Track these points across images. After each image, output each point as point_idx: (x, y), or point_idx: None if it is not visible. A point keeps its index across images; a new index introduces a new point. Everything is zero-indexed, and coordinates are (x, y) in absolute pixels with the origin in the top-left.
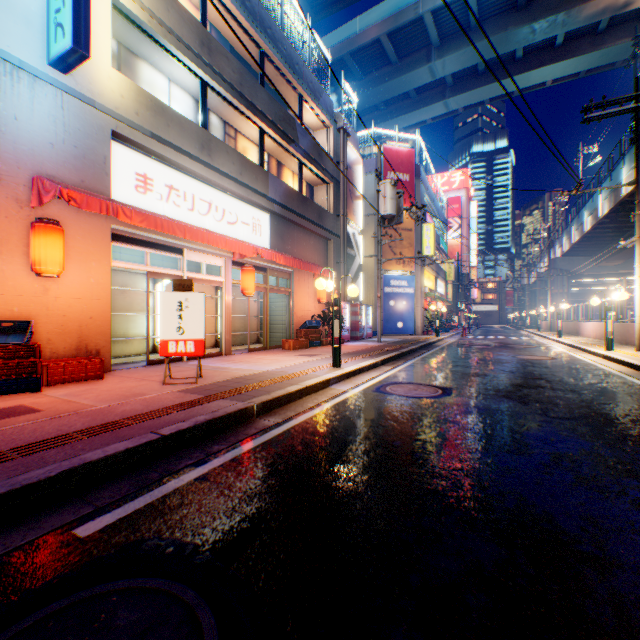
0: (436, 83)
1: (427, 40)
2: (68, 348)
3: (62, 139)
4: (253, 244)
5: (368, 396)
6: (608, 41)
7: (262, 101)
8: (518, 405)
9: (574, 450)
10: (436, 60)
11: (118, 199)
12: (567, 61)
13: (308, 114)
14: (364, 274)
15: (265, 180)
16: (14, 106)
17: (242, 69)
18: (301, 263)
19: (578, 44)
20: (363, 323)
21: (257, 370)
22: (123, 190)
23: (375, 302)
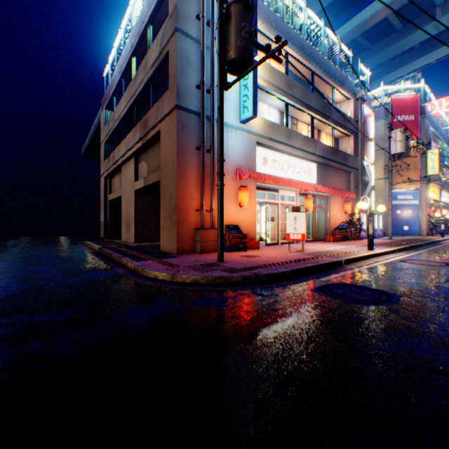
0: (440, 32)
1: (431, 4)
2: None
3: (242, 151)
4: (309, 183)
5: (396, 263)
6: None
7: (313, 101)
8: None
9: None
10: (440, 17)
11: (256, 171)
12: None
13: (336, 96)
14: (373, 192)
15: (314, 145)
16: (231, 143)
17: (303, 88)
18: (336, 191)
19: None
20: (375, 226)
21: (324, 249)
22: (258, 166)
23: (383, 211)
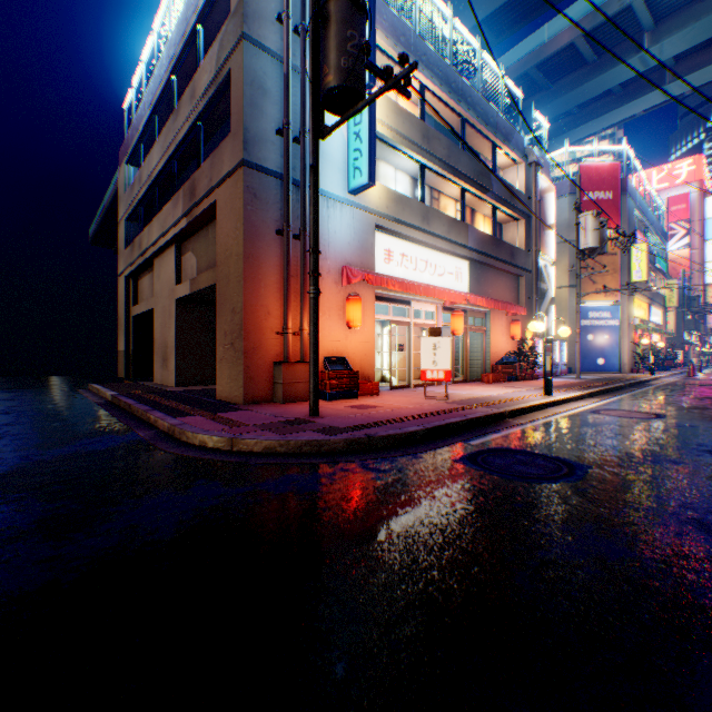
0: (649, 69)
1: (636, 27)
2: None
3: (352, 238)
4: (458, 291)
5: (584, 415)
6: None
7: (463, 164)
8: None
9: None
10: (649, 47)
11: (375, 271)
12: None
13: (498, 157)
14: (554, 306)
15: (465, 233)
16: (334, 225)
17: (449, 143)
18: (498, 304)
19: None
20: (556, 359)
21: (480, 395)
22: (377, 264)
23: (568, 336)
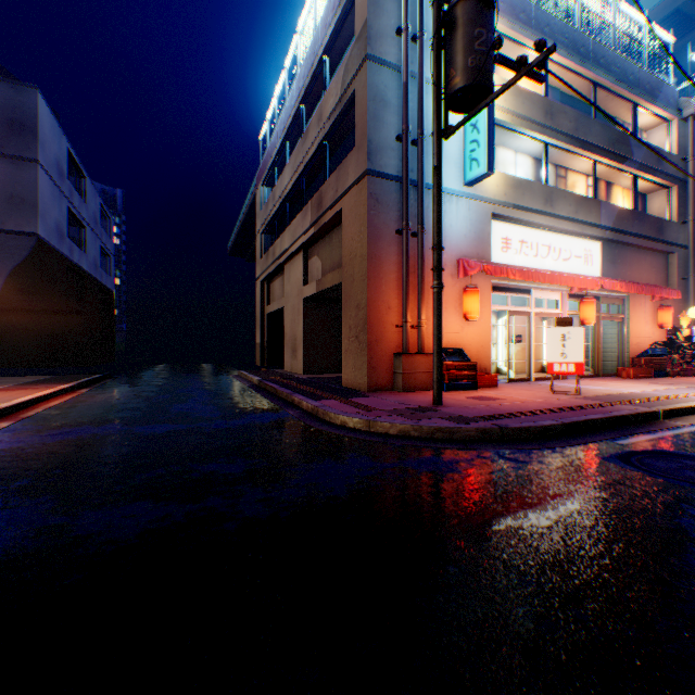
0: None
1: None
2: None
3: (468, 230)
4: (587, 276)
5: None
6: None
7: (593, 134)
8: None
9: None
10: None
11: (491, 260)
12: None
13: (639, 118)
14: None
15: (596, 210)
16: (449, 219)
17: (575, 115)
18: (641, 288)
19: None
20: None
21: (619, 391)
22: (493, 253)
23: None
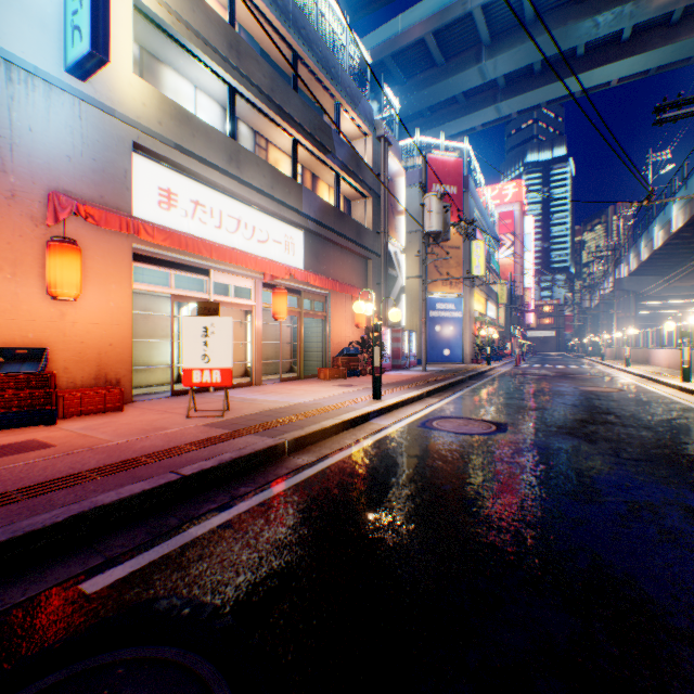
0: (486, 86)
1: (477, 38)
2: (86, 377)
3: (80, 151)
4: (285, 264)
5: (412, 432)
6: (682, 33)
7: (295, 108)
8: (584, 444)
9: (655, 498)
10: (487, 60)
11: (140, 216)
12: (635, 57)
13: (345, 122)
14: (407, 297)
15: (298, 194)
16: (29, 116)
17: (273, 73)
18: (338, 285)
19: (648, 38)
20: (406, 350)
21: (289, 402)
22: (145, 206)
23: (419, 327)
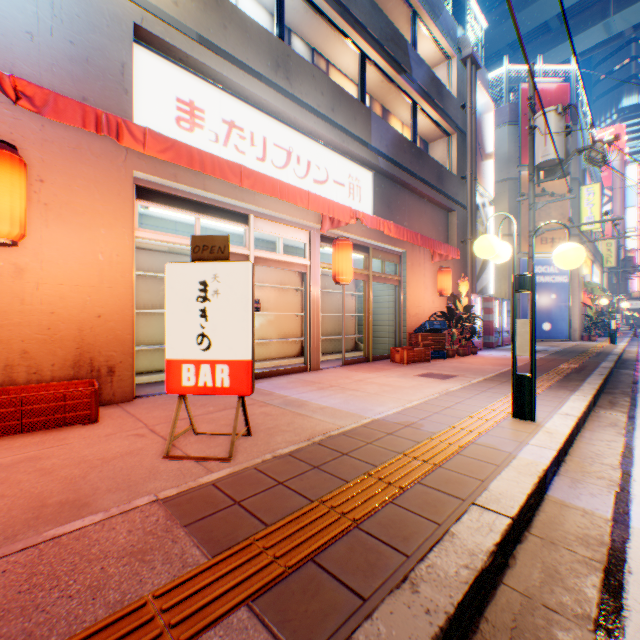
0: None
1: None
2: (58, 365)
3: (48, 28)
4: None
5: None
6: None
7: (362, 9)
8: None
9: None
10: None
11: None
12: None
13: (421, 43)
14: None
15: (366, 122)
16: None
17: None
18: (418, 236)
19: None
20: (498, 324)
21: (358, 415)
22: (156, 123)
23: (508, 296)
